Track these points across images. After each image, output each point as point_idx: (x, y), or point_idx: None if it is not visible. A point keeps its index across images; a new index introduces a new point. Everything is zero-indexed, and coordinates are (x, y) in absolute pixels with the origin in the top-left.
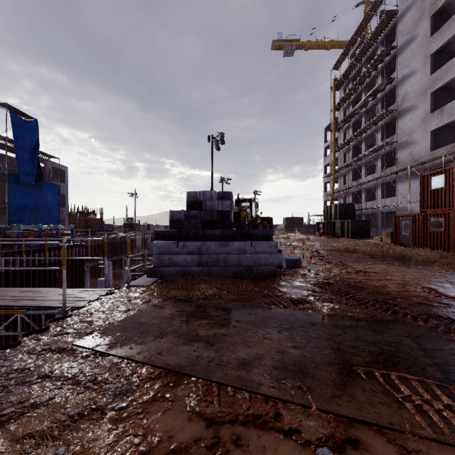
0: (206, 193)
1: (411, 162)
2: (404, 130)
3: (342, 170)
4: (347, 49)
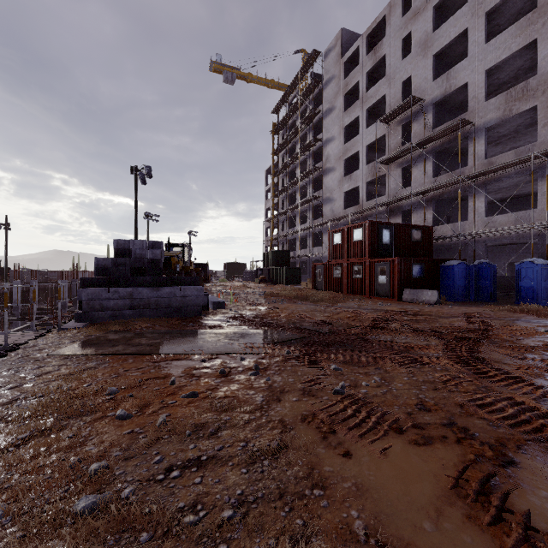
0: (136, 241)
1: (332, 216)
2: (328, 187)
3: (281, 216)
4: (284, 97)
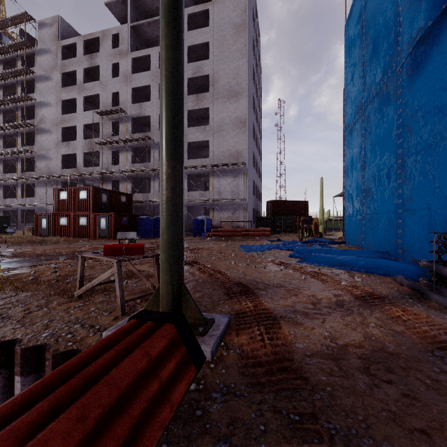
0: None
1: (48, 172)
2: (43, 145)
3: None
4: None
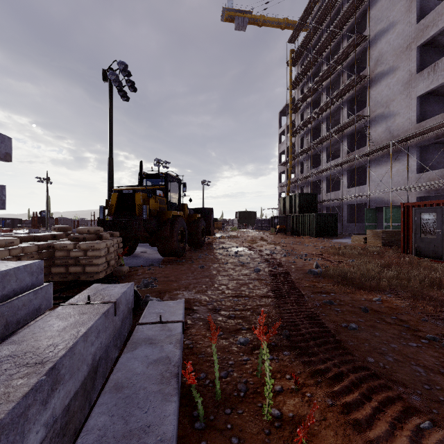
0: None
1: (388, 140)
2: (379, 100)
3: (299, 157)
4: (305, 14)
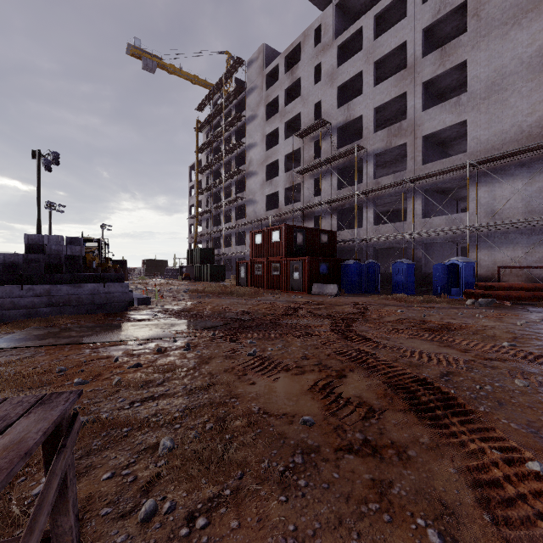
0: (52, 237)
1: (254, 217)
2: (251, 190)
3: (205, 214)
4: (209, 96)
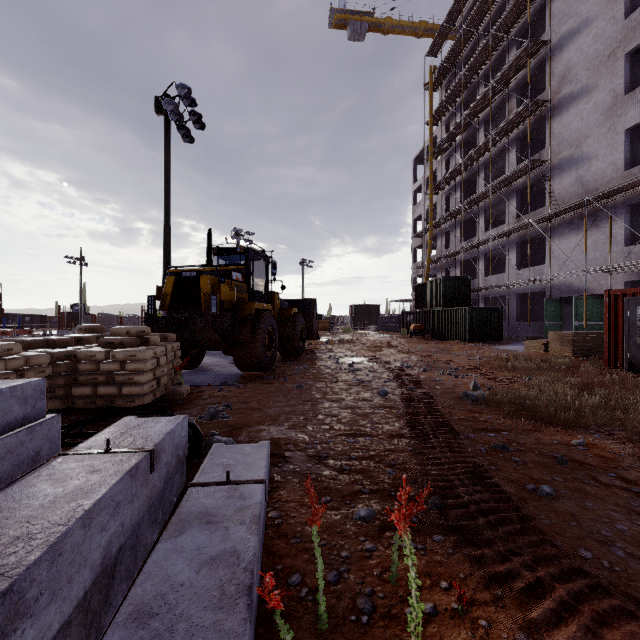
0: None
1: (580, 196)
2: (565, 137)
3: (443, 224)
4: (453, 13)
